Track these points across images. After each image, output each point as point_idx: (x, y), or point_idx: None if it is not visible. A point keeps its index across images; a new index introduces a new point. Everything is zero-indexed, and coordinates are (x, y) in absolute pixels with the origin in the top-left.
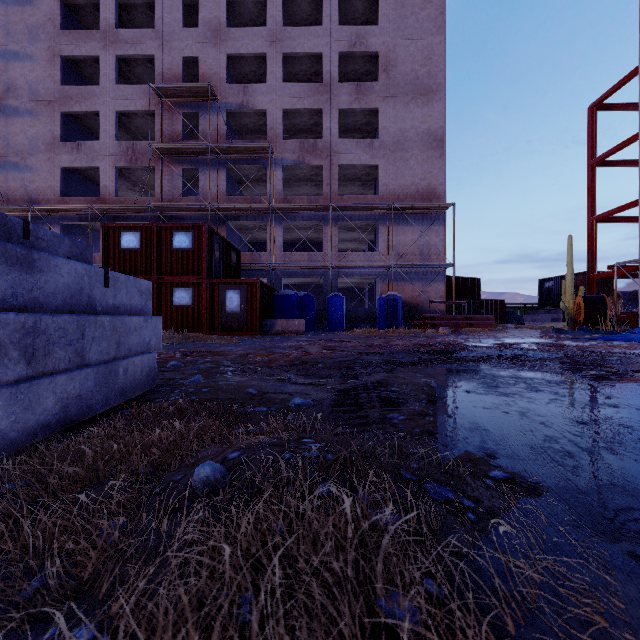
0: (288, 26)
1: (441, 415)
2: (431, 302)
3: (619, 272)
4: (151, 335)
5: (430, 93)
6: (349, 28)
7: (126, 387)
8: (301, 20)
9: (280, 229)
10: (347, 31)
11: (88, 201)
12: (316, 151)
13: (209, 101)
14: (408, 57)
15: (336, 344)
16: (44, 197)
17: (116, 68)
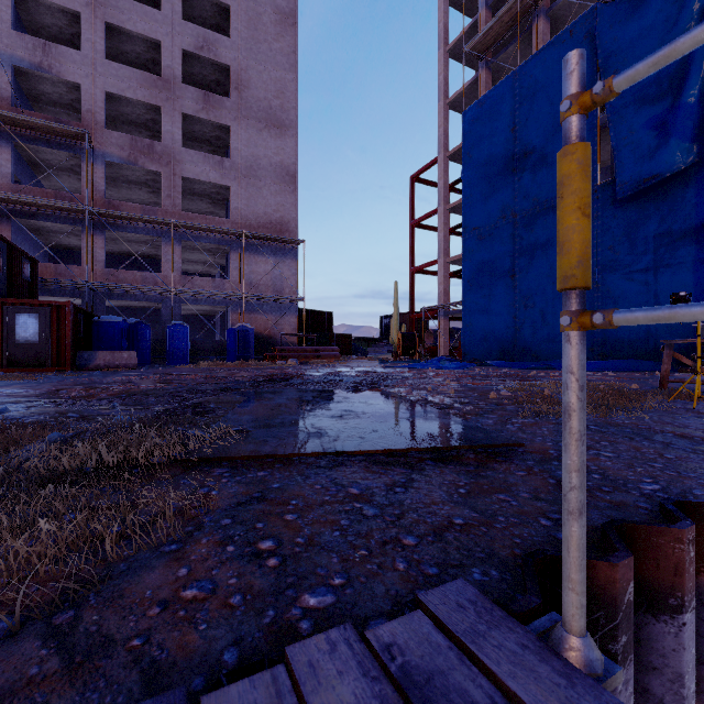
0: None
1: (230, 414)
2: (282, 334)
3: (427, 314)
4: None
5: (283, 127)
6: (195, 27)
7: None
8: None
9: (102, 239)
10: (193, 29)
11: None
12: (153, 154)
13: None
14: (261, 83)
15: (173, 377)
16: None
17: None
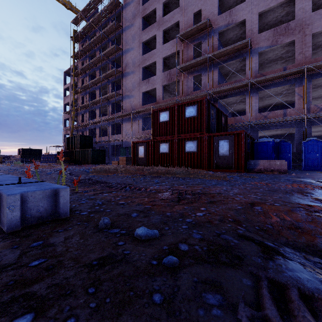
0: None
1: None
2: None
3: None
4: None
5: None
6: None
7: None
8: None
9: (256, 97)
10: None
11: (152, 105)
12: (288, 31)
13: (207, 29)
14: None
15: None
16: (137, 107)
17: (162, 37)
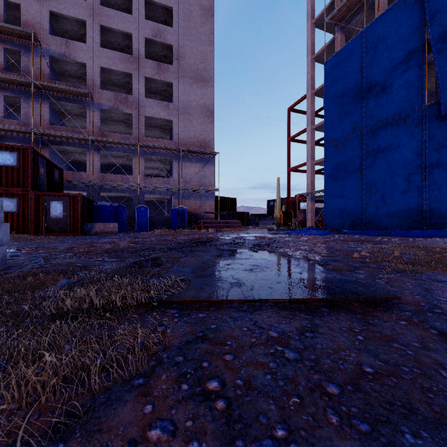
0: (105, 5)
1: (176, 266)
2: (205, 212)
3: (299, 199)
4: (3, 235)
5: (205, 81)
6: (152, 23)
7: None
8: (116, 4)
9: (98, 156)
10: (151, 24)
11: None
12: (128, 103)
13: (32, 45)
14: (192, 54)
15: (139, 240)
16: None
17: None
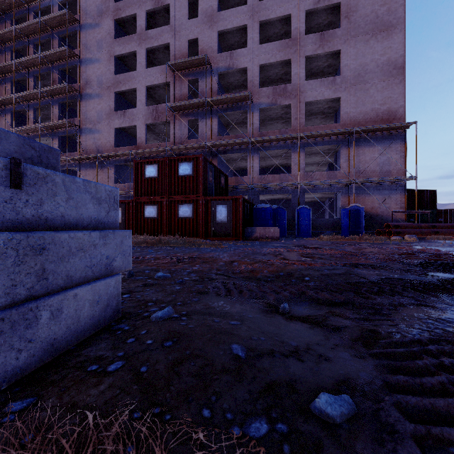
0: None
1: None
2: (394, 212)
3: None
4: (114, 253)
5: (390, 27)
6: None
7: (58, 335)
8: None
9: (257, 157)
10: None
11: (130, 149)
12: (286, 93)
13: (205, 67)
14: (368, 1)
15: (312, 251)
16: (105, 148)
17: (146, 57)
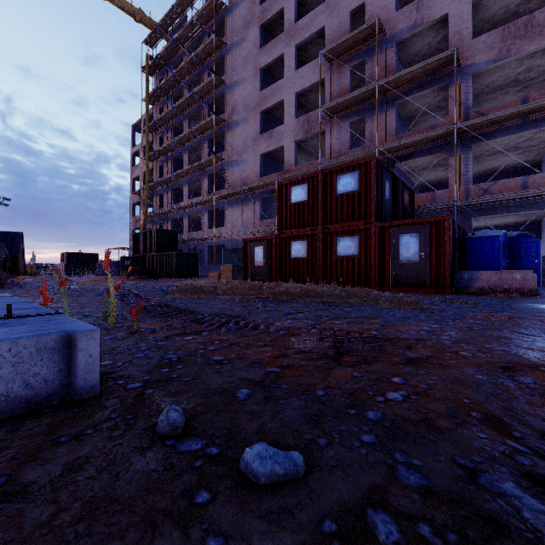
0: None
1: None
2: None
3: None
4: None
5: None
6: None
7: None
8: None
9: (468, 156)
10: None
11: (277, 176)
12: (532, 30)
13: (376, 37)
14: None
15: None
16: (251, 180)
17: (295, 57)
